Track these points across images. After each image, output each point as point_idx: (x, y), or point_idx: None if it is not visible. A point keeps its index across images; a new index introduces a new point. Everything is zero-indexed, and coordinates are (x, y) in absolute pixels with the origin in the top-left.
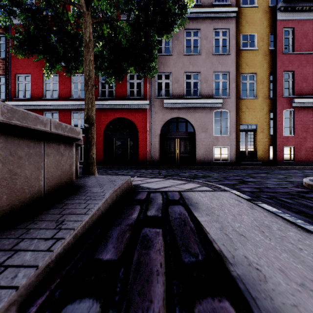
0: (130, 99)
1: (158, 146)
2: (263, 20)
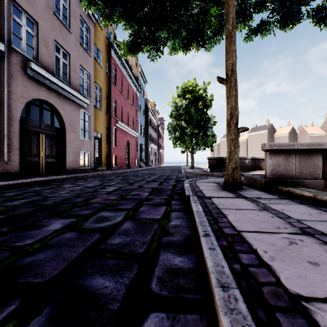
0: None
1: (16, 142)
2: (105, 46)
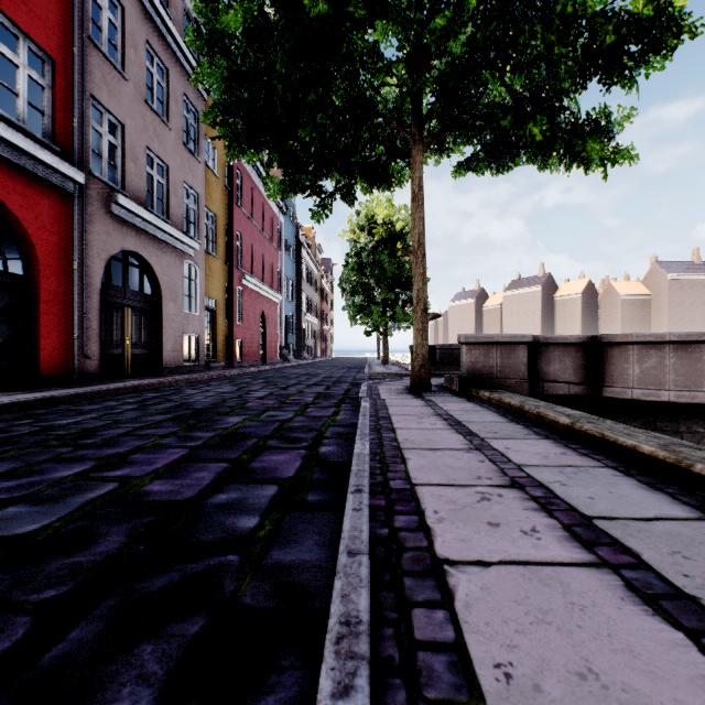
0: (12, 124)
1: (96, 323)
2: None
